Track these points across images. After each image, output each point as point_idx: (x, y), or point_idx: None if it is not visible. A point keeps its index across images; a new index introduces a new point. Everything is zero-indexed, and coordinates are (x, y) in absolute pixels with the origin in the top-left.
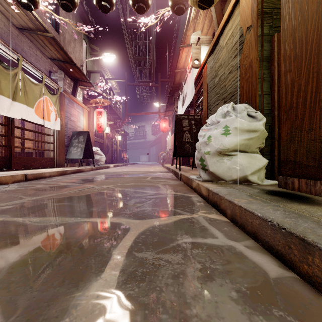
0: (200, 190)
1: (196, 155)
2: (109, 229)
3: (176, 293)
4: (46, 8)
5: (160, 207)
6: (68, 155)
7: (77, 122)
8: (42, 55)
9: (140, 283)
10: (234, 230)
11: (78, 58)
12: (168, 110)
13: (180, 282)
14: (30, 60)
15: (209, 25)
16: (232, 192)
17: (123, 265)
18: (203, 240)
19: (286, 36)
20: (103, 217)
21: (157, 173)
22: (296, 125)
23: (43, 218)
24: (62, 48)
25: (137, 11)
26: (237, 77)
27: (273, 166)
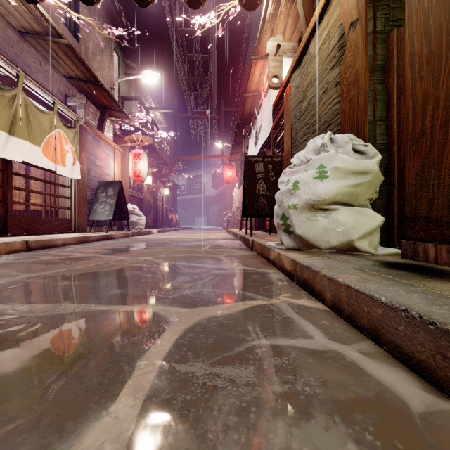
0: (282, 263)
1: (275, 211)
2: (138, 323)
3: (243, 446)
4: (58, 1)
5: (220, 288)
6: (91, 215)
7: (106, 168)
8: (53, 72)
9: (178, 423)
10: (339, 325)
11: (107, 78)
12: (235, 153)
13: (251, 421)
14: (36, 77)
15: (294, 27)
16: (333, 265)
17: (152, 387)
18: (289, 341)
19: (413, 26)
20: (131, 304)
21: (219, 241)
22: (431, 160)
23: (36, 304)
24: (83, 60)
25: (189, 4)
26: (335, 98)
27: (391, 227)
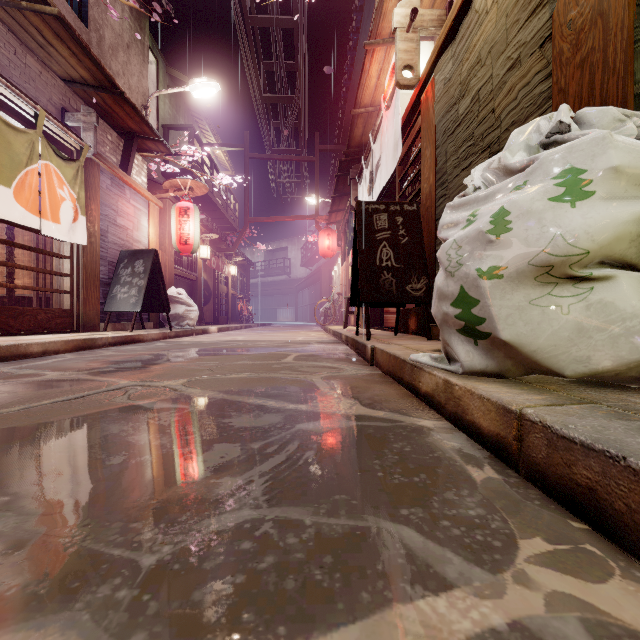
0: (460, 407)
1: (440, 287)
2: None
3: None
4: None
5: (318, 503)
6: (108, 304)
7: (133, 230)
8: (40, 68)
9: None
10: None
11: (137, 89)
12: (336, 211)
13: None
14: (7, 74)
15: None
16: None
17: None
18: None
19: None
20: None
21: (312, 346)
22: None
23: None
24: (87, 48)
25: None
26: (539, 71)
27: None
